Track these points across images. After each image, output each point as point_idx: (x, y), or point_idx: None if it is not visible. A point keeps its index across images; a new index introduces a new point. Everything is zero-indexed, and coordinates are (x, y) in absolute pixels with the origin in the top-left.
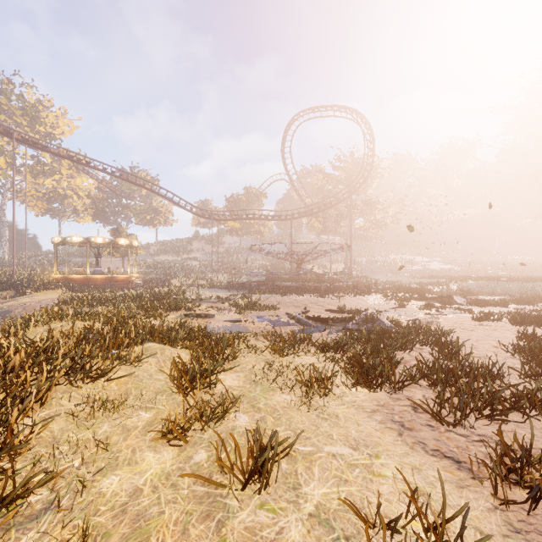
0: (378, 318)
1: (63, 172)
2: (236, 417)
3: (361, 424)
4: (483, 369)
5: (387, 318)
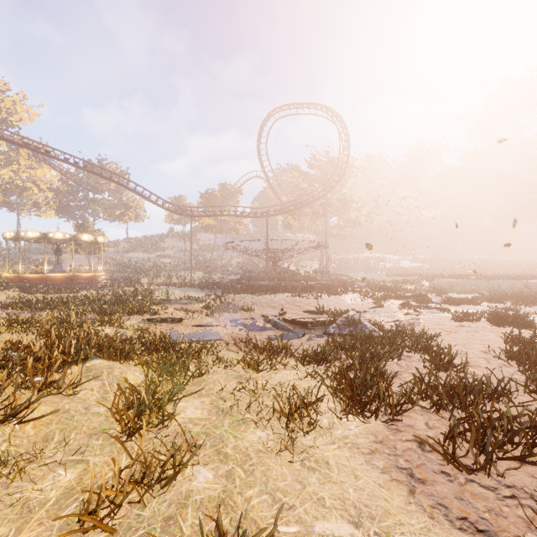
0: (360, 321)
1: (21, 162)
2: (194, 474)
3: (359, 476)
4: (490, 387)
5: (367, 319)
